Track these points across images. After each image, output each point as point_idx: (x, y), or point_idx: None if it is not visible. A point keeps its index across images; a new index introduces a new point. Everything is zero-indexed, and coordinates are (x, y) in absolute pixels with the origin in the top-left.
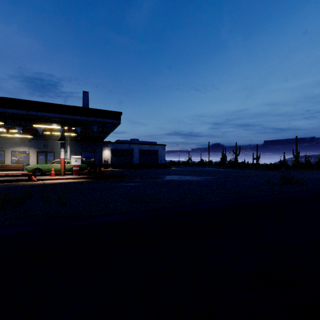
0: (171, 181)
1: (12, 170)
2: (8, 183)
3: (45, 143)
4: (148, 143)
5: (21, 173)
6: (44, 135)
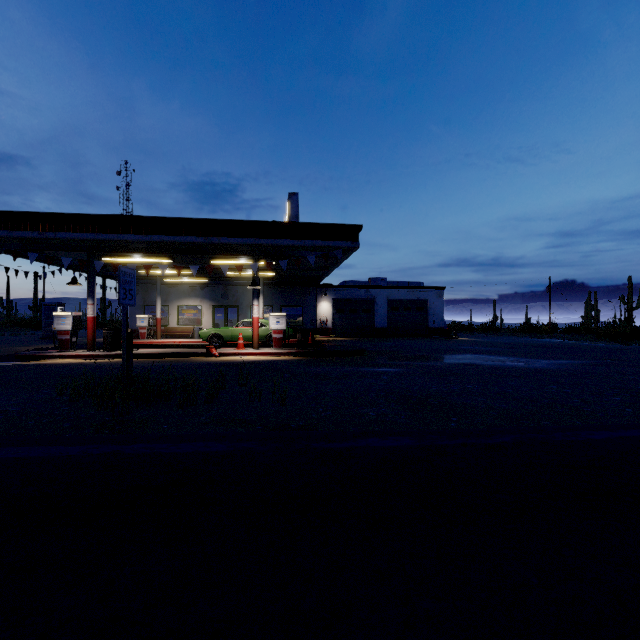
0: (472, 368)
1: (178, 336)
2: (179, 358)
3: (224, 292)
4: (406, 285)
5: (192, 343)
6: (224, 277)
